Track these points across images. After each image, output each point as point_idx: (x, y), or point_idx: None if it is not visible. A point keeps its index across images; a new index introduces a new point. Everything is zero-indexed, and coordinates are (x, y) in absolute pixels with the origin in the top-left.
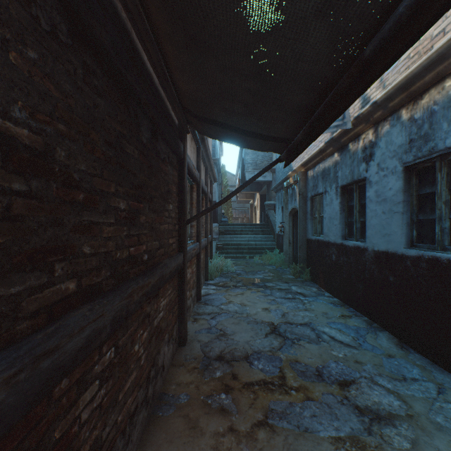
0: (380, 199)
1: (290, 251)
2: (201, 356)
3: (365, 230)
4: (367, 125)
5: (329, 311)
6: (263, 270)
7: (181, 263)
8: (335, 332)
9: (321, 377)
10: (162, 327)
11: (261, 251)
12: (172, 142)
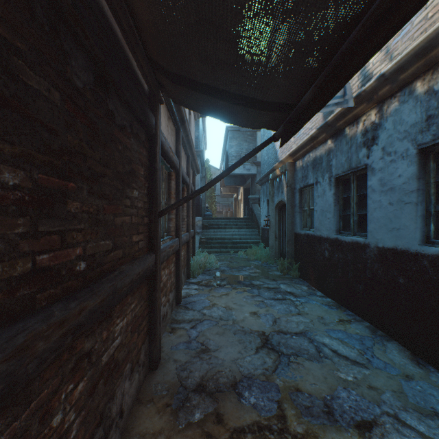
0: (385, 188)
1: (276, 245)
2: (176, 385)
3: (364, 224)
4: (369, 104)
5: (325, 314)
6: (248, 266)
7: (151, 266)
8: (337, 344)
9: (333, 416)
10: (119, 358)
11: (246, 246)
12: (135, 105)
